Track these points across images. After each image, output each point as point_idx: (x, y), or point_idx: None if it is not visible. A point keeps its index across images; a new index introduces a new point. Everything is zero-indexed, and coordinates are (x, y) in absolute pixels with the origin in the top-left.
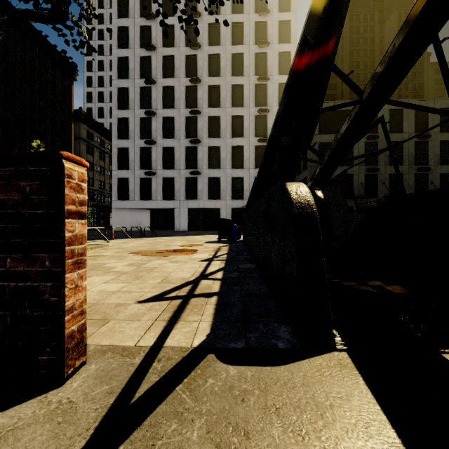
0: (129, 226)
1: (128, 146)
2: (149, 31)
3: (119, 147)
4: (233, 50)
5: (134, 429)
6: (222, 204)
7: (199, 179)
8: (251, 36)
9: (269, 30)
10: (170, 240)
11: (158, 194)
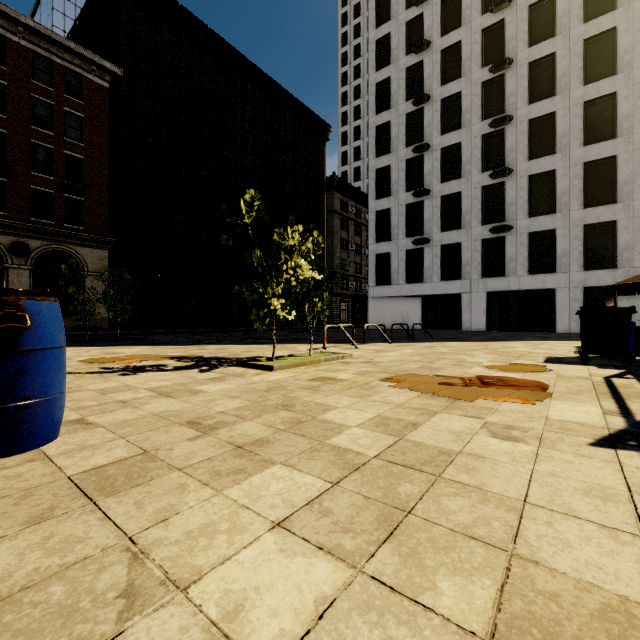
0: (391, 323)
1: (390, 207)
2: (419, 23)
3: (377, 211)
4: None
5: None
6: (560, 281)
7: (509, 238)
8: None
9: None
10: (461, 349)
11: (433, 272)
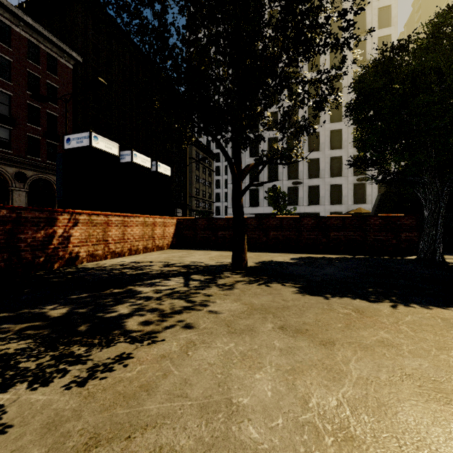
0: None
1: None
2: None
3: None
4: (332, 72)
5: (443, 257)
6: (321, 209)
7: (300, 188)
8: (349, 56)
9: (368, 48)
10: None
11: (264, 202)
